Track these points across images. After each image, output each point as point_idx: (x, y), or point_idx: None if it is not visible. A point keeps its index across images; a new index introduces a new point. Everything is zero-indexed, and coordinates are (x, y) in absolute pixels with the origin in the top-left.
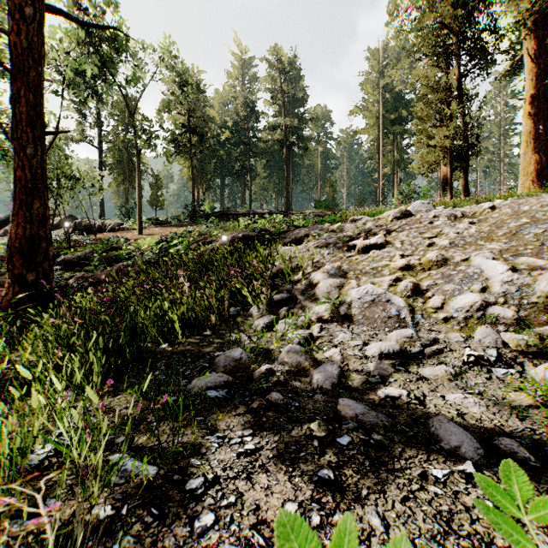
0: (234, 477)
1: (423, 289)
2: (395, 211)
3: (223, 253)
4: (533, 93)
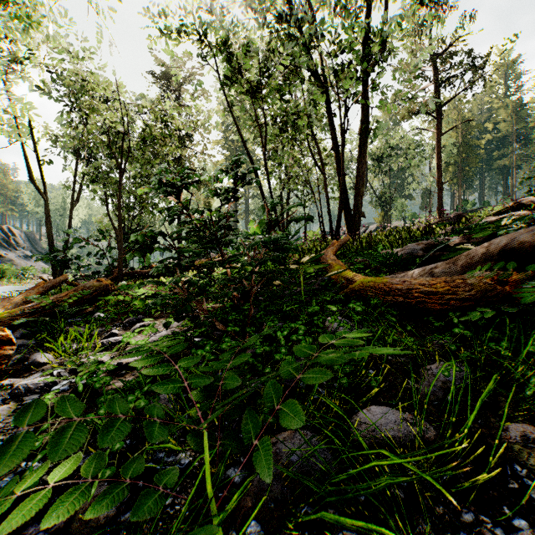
0: None
1: None
2: None
3: None
4: None
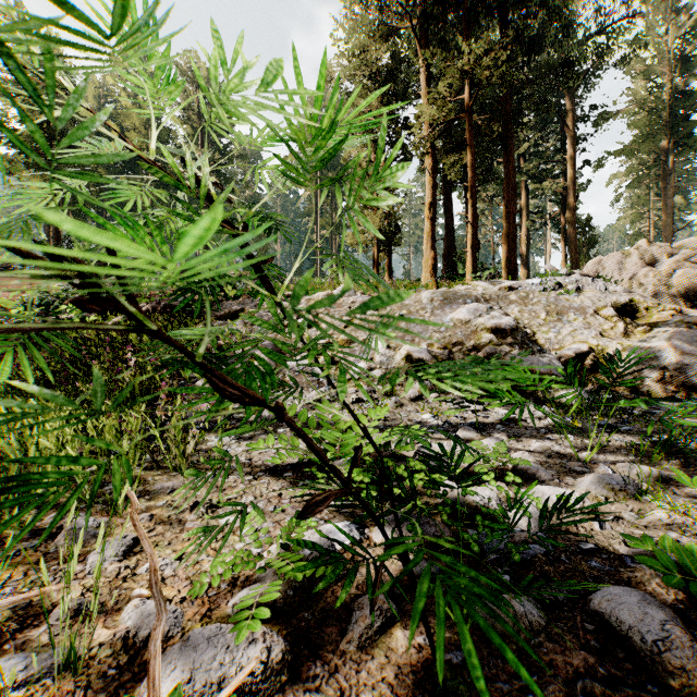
0: (232, 444)
1: (336, 361)
2: (323, 294)
3: None
4: (431, 201)
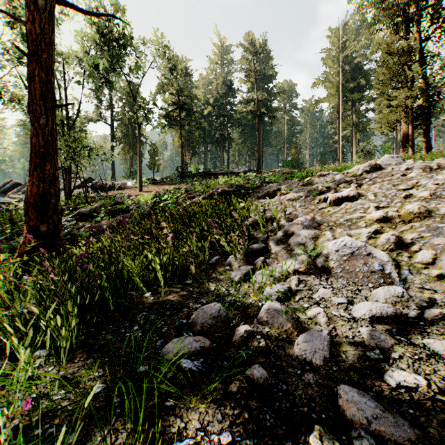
0: None
1: (407, 243)
2: (364, 165)
3: (204, 206)
4: None
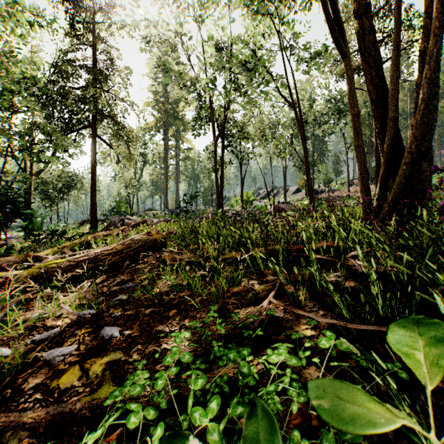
0: None
1: None
2: None
3: None
4: None
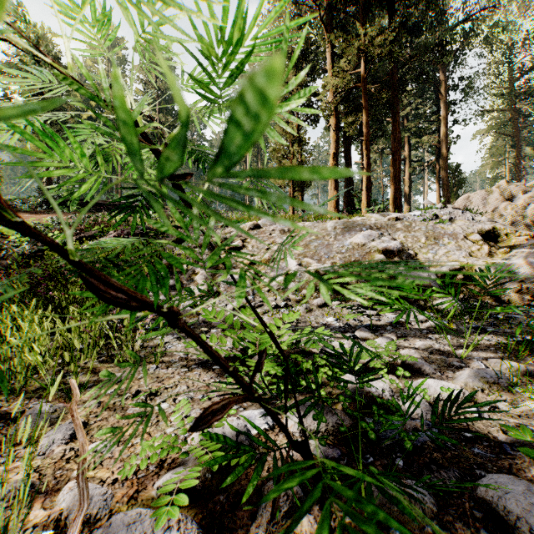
0: (174, 341)
1: (260, 275)
2: (250, 224)
3: (113, 248)
4: (334, 152)
